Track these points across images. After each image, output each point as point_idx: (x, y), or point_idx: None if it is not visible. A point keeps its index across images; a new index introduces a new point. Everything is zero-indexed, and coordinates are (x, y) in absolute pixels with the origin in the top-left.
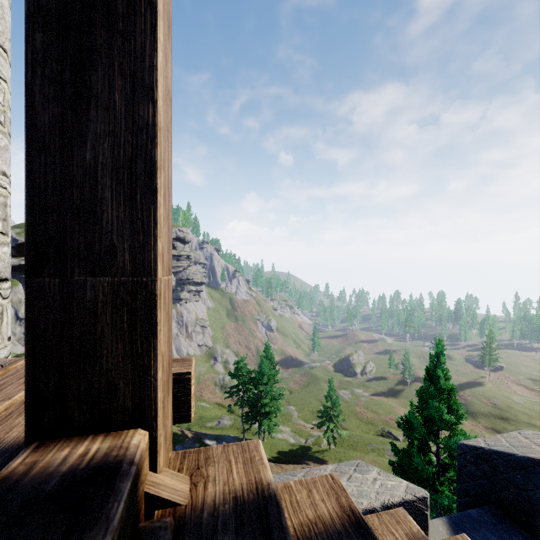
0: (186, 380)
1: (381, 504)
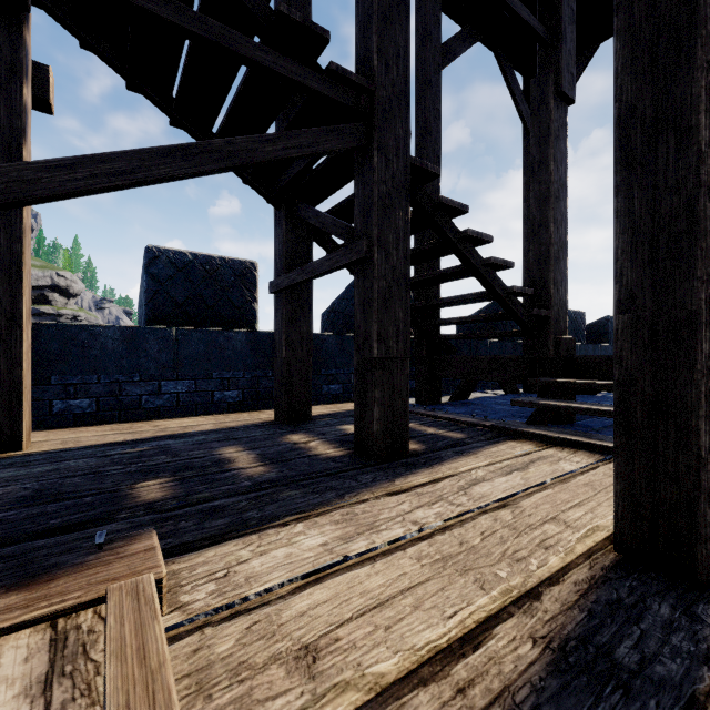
0: (45, 70)
1: (219, 256)
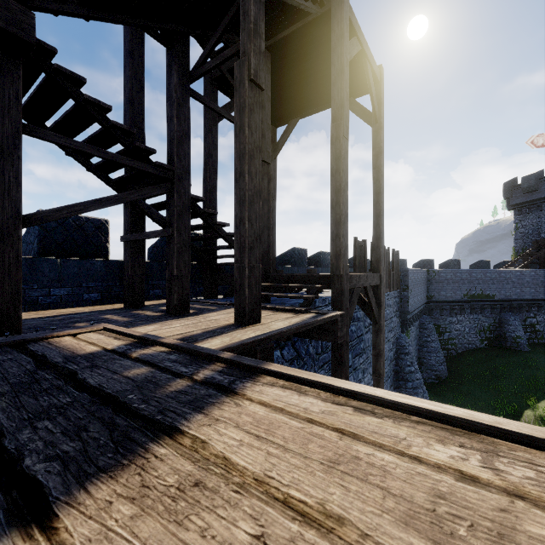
0: None
1: (85, 216)
